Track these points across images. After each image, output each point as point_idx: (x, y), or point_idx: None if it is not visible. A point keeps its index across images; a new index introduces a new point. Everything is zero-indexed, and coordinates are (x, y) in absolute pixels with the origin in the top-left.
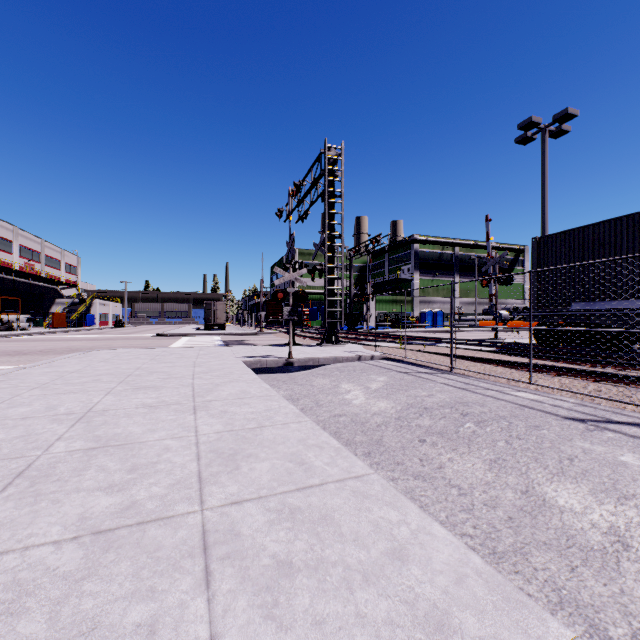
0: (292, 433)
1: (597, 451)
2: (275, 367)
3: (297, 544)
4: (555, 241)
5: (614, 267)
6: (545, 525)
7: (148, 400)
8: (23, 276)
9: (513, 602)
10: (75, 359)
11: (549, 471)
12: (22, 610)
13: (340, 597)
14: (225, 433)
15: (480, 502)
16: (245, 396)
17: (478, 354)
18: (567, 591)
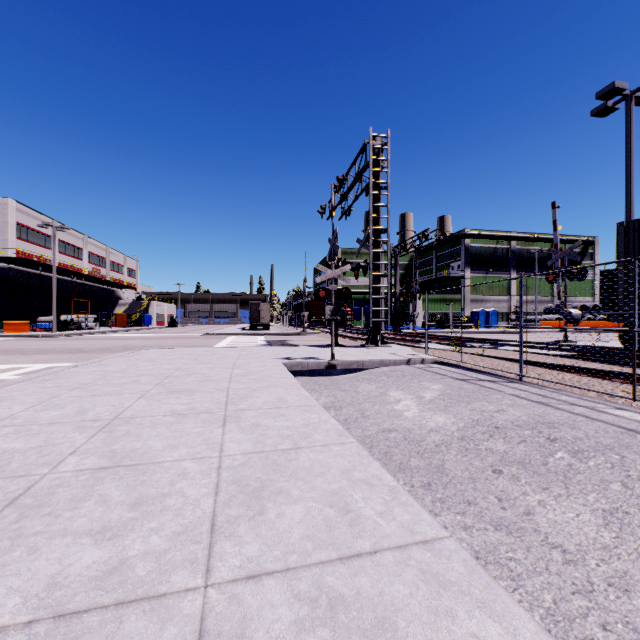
0: (333, 460)
1: None
2: (317, 369)
3: None
4: None
5: None
6: None
7: (178, 406)
8: (91, 280)
9: None
10: (124, 358)
11: None
12: None
13: None
14: (253, 455)
15: (601, 580)
16: (281, 405)
17: (550, 359)
18: None
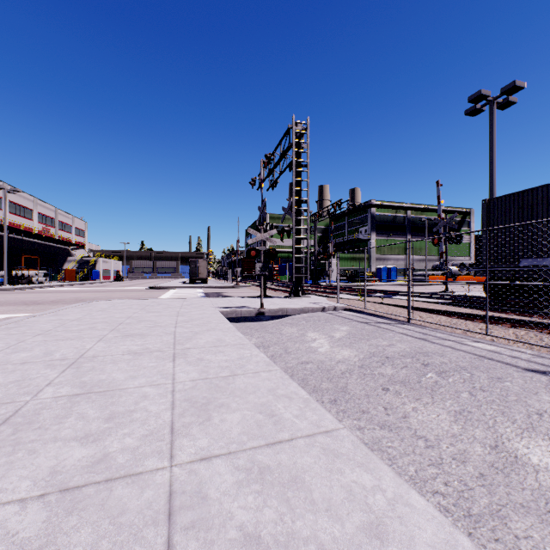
0: (262, 382)
1: None
2: (248, 316)
3: (266, 512)
4: (504, 202)
5: None
6: (520, 485)
7: (134, 347)
8: (41, 238)
9: None
10: (78, 308)
11: (518, 426)
12: None
13: None
14: (200, 381)
15: (448, 456)
16: (220, 344)
17: (432, 306)
18: None
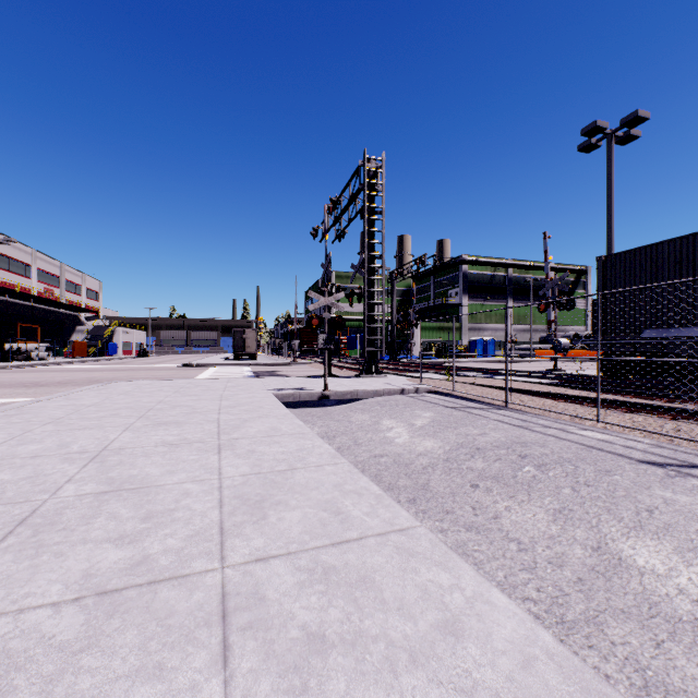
0: (327, 477)
1: (681, 501)
2: (309, 401)
3: (331, 612)
4: (624, 260)
5: (693, 289)
6: (622, 589)
7: (169, 437)
8: (42, 302)
9: (595, 695)
10: (94, 391)
11: (624, 524)
12: (9, 689)
13: (382, 682)
14: (252, 476)
15: (544, 560)
16: (275, 434)
17: (536, 387)
18: (653, 672)
